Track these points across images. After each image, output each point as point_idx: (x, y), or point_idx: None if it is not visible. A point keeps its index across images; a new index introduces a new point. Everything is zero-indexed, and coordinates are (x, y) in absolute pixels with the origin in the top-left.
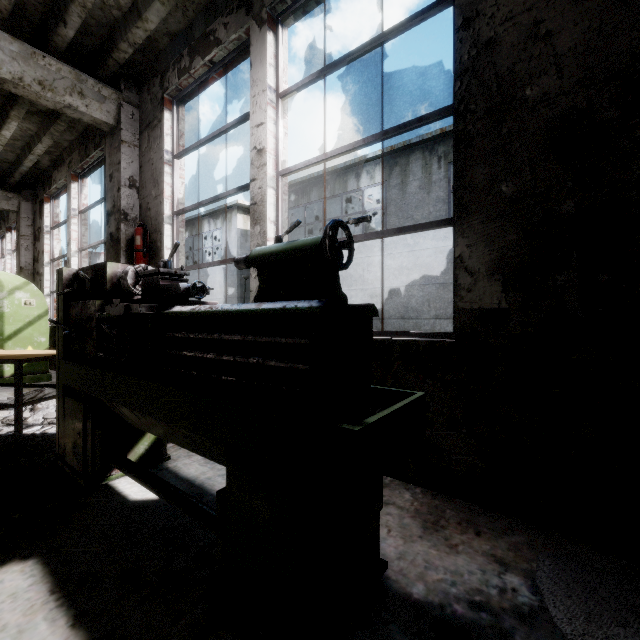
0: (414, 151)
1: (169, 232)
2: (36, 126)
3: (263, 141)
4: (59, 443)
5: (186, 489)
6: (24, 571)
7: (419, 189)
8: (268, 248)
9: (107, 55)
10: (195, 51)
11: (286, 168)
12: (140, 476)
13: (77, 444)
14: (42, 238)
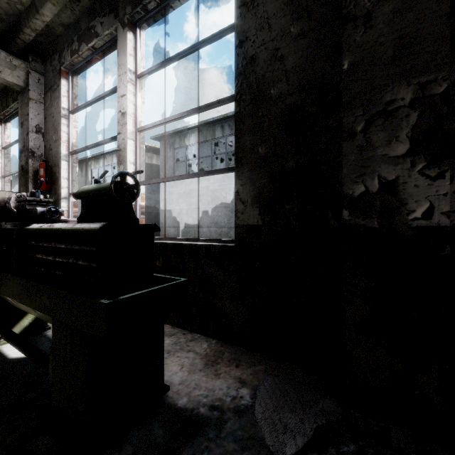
0: None
1: (65, 166)
2: None
3: (125, 107)
4: None
5: None
6: None
7: None
8: (87, 187)
9: (15, 36)
10: (82, 39)
11: (141, 126)
12: (14, 341)
13: None
14: None
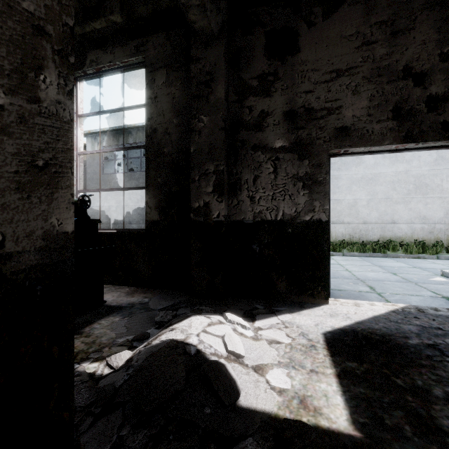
0: None
1: None
2: None
3: None
4: None
5: None
6: None
7: None
8: None
9: None
10: None
11: (81, 152)
12: None
13: None
14: None
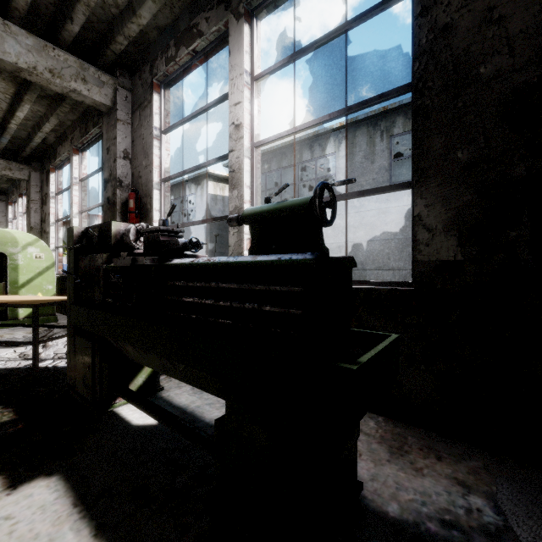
0: (360, 126)
1: (157, 196)
2: (45, 108)
3: (240, 117)
4: (70, 375)
5: (180, 416)
6: (49, 486)
7: (364, 159)
8: (259, 208)
9: (106, 47)
10: (180, 42)
11: (260, 140)
12: (142, 405)
13: (86, 376)
14: (48, 202)
